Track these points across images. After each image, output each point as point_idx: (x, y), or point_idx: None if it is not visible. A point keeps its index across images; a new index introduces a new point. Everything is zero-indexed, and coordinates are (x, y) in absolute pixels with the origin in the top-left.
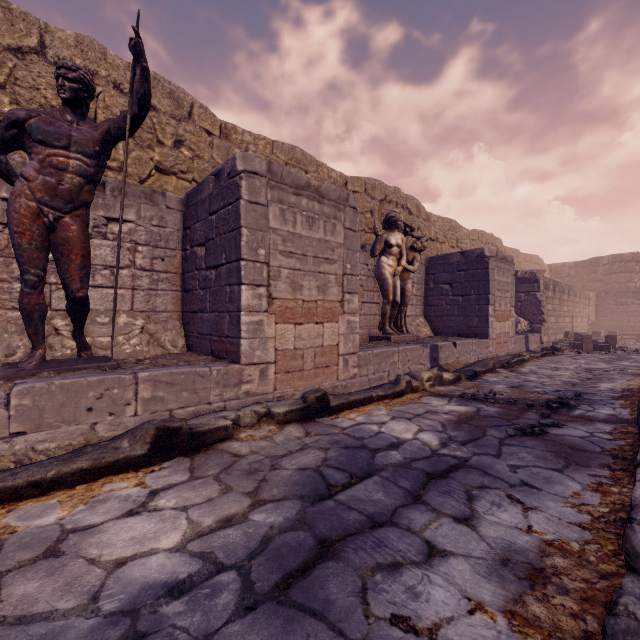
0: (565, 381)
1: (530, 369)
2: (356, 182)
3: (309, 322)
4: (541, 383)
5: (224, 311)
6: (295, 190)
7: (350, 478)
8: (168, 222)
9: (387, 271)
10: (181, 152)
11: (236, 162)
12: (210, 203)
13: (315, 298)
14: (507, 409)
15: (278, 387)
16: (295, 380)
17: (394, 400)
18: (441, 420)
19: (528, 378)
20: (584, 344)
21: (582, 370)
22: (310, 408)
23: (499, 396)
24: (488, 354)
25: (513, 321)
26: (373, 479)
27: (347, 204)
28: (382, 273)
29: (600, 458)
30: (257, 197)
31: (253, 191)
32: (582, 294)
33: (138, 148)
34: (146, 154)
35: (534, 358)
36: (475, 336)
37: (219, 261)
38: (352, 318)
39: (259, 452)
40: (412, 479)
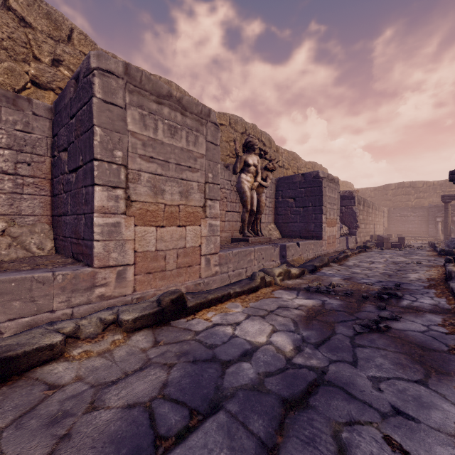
0: (382, 272)
1: (353, 263)
2: (222, 117)
3: (172, 225)
4: (365, 275)
5: (81, 213)
6: (157, 98)
7: (189, 417)
8: (35, 128)
9: (246, 185)
10: (59, 70)
11: (90, 60)
12: (70, 107)
13: (177, 203)
14: (347, 301)
15: (138, 288)
16: (157, 280)
17: (250, 295)
18: (292, 316)
19: (354, 270)
20: (385, 243)
21: (390, 263)
22: (164, 311)
23: (337, 288)
24: (322, 251)
25: (338, 227)
26: (217, 419)
27: (209, 119)
28: (242, 187)
29: (453, 360)
30: (113, 98)
31: (108, 91)
32: (380, 209)
33: (11, 60)
34: (20, 67)
35: (354, 254)
36: (312, 238)
37: (77, 163)
38: (214, 222)
39: (86, 378)
40: (266, 415)
